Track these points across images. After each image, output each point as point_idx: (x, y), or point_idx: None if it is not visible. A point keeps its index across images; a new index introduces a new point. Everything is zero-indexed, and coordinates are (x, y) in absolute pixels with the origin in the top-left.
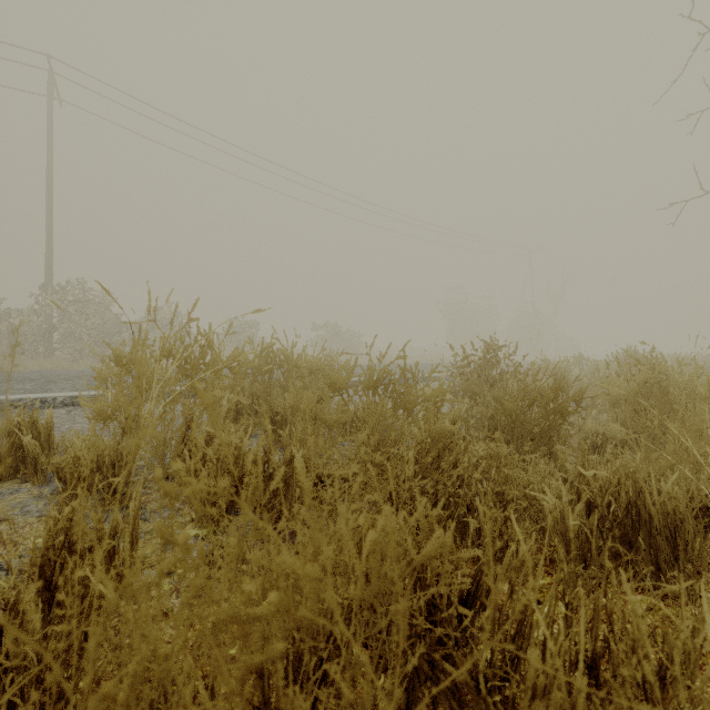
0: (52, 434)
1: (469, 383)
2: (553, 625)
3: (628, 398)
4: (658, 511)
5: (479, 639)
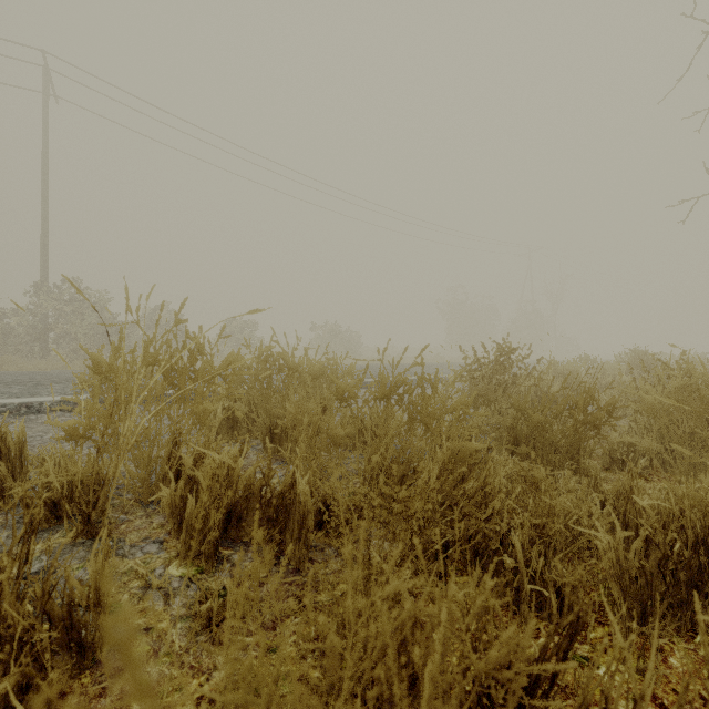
0: (25, 449)
1: (482, 388)
2: None
3: (664, 408)
4: None
5: None
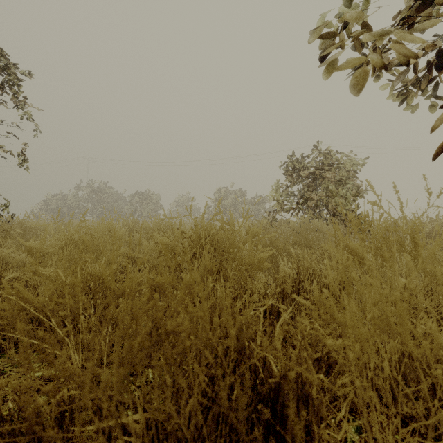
0: None
1: None
2: None
3: None
4: None
5: None
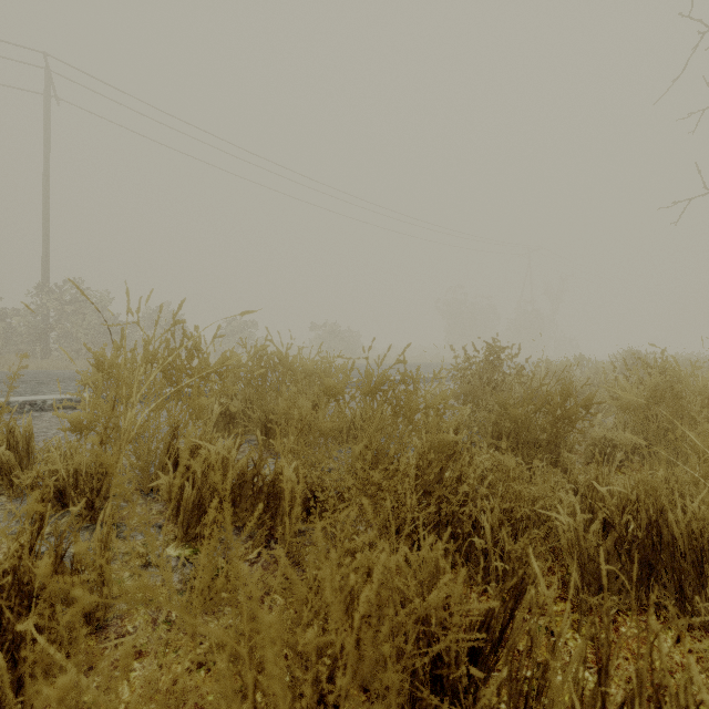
0: (32, 442)
1: (471, 386)
2: (582, 689)
3: (639, 404)
4: (683, 533)
5: (495, 705)
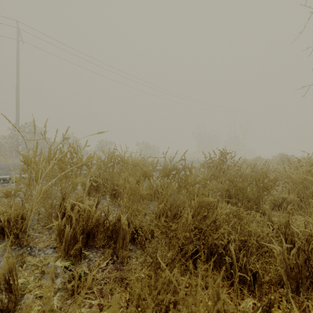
0: None
1: (213, 171)
2: None
3: (300, 180)
4: None
5: None
